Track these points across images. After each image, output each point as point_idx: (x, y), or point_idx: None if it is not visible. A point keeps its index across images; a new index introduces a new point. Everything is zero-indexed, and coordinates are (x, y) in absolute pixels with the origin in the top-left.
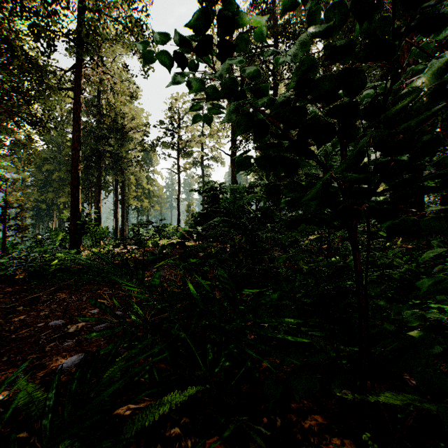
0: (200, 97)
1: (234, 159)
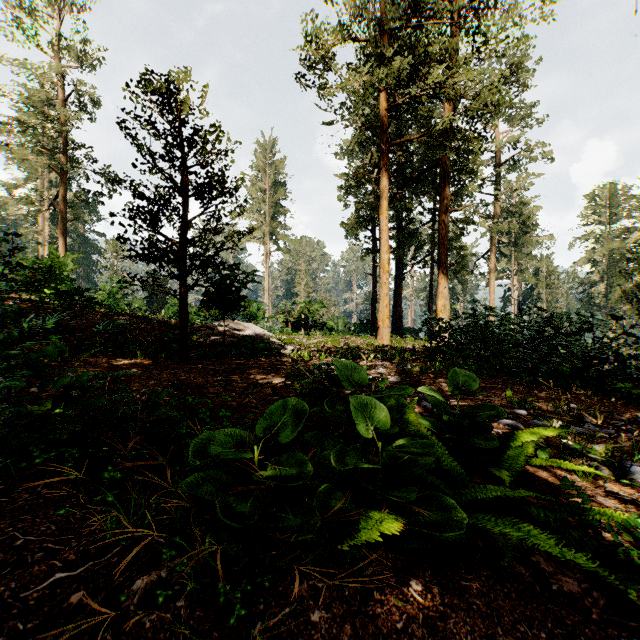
0: None
1: None
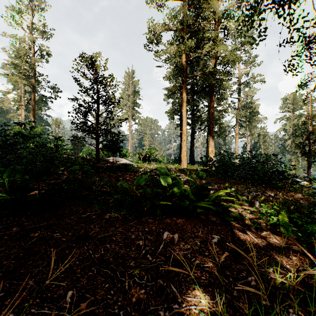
0: None
1: None
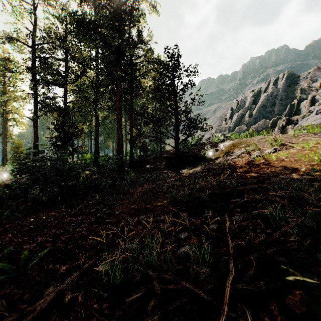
0: (1, 55)
1: (37, 123)
